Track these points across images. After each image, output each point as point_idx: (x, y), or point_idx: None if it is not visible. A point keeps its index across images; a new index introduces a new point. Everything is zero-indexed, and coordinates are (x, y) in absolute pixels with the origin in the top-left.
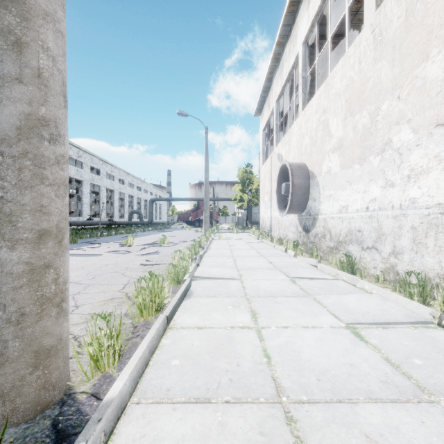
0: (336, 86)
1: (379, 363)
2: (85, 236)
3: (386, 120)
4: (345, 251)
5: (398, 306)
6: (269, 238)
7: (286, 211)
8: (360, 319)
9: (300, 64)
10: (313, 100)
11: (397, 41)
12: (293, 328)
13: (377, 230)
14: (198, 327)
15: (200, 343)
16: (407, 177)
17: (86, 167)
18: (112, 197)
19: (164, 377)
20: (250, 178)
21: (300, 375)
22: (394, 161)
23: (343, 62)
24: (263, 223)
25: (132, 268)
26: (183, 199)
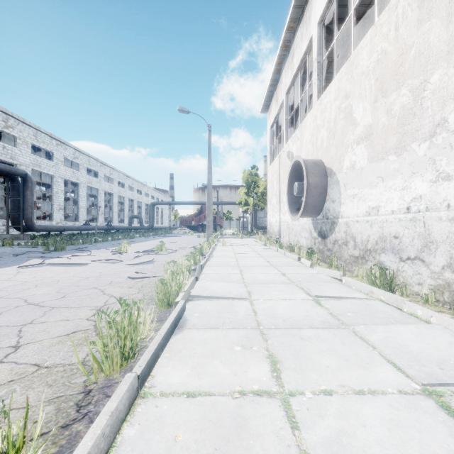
0: (362, 64)
1: None
2: (77, 242)
3: (438, 94)
4: (375, 261)
5: None
6: (278, 244)
7: (299, 215)
8: (439, 375)
9: (315, 48)
10: (331, 85)
11: None
12: (340, 395)
13: (423, 236)
14: (188, 394)
15: (187, 437)
16: None
17: (83, 169)
18: (110, 201)
19: None
20: (255, 181)
21: None
22: (451, 146)
23: (373, 33)
24: (271, 228)
25: (116, 282)
26: (185, 203)
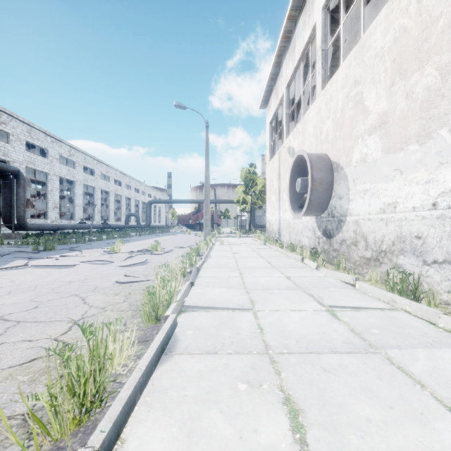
0: (375, 45)
1: None
2: (70, 241)
3: None
4: (391, 264)
5: None
6: (278, 243)
7: (302, 212)
8: None
9: (319, 35)
10: (338, 73)
11: None
12: None
13: None
14: None
15: None
16: None
17: (78, 167)
18: (107, 199)
19: None
20: (253, 179)
21: None
22: None
23: (388, 10)
24: (270, 227)
25: (102, 287)
26: (183, 201)
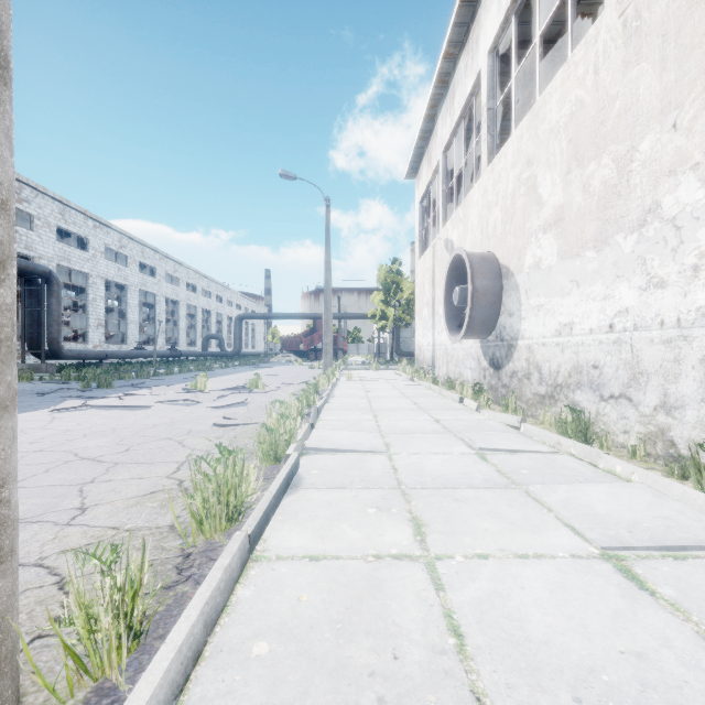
0: (550, 117)
1: (698, 650)
2: (129, 375)
3: (649, 168)
4: (567, 402)
5: (690, 509)
6: (431, 378)
7: (461, 334)
8: (626, 538)
9: (485, 87)
10: (508, 145)
11: (671, 24)
12: (497, 559)
13: (630, 366)
14: (311, 557)
15: (313, 597)
16: (692, 268)
17: (133, 264)
18: (175, 312)
19: (231, 693)
20: (397, 282)
21: (535, 687)
22: (665, 241)
23: (564, 75)
24: (421, 354)
25: (198, 431)
26: (290, 316)
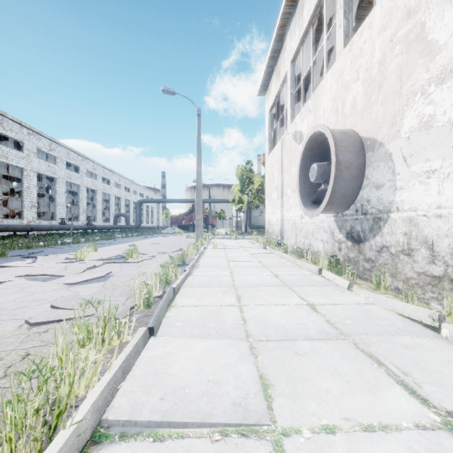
0: None
1: None
2: (36, 244)
3: None
4: None
5: None
6: (282, 248)
7: (321, 208)
8: None
9: None
10: (373, 13)
11: None
12: None
13: None
14: None
15: None
16: None
17: (60, 163)
18: (94, 198)
19: None
20: (250, 177)
21: None
22: None
23: None
24: (270, 228)
25: None
26: (175, 201)
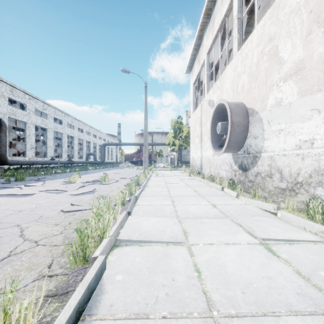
0: (290, 2)
1: None
2: (39, 173)
3: None
4: (308, 195)
5: None
6: (201, 175)
7: (223, 150)
8: None
9: (235, 6)
10: (253, 34)
11: None
12: None
13: None
14: None
15: None
16: None
17: (50, 118)
18: (72, 142)
19: None
20: (180, 127)
21: None
22: None
23: None
24: (194, 162)
25: (46, 217)
26: (128, 144)
